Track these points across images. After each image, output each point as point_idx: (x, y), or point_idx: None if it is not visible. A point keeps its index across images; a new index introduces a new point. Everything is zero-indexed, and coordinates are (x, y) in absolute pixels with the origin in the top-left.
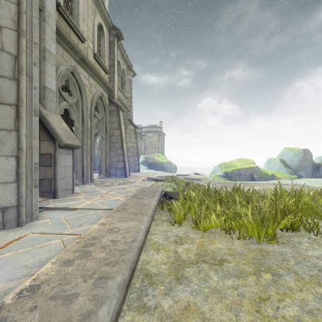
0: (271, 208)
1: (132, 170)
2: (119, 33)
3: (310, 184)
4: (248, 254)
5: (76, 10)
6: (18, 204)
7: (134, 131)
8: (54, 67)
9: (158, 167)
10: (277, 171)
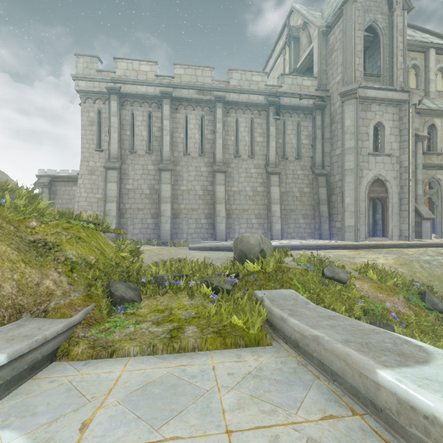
0: None
1: None
2: None
3: None
4: None
5: (435, 141)
6: (409, 236)
7: None
8: (421, 184)
9: None
10: None
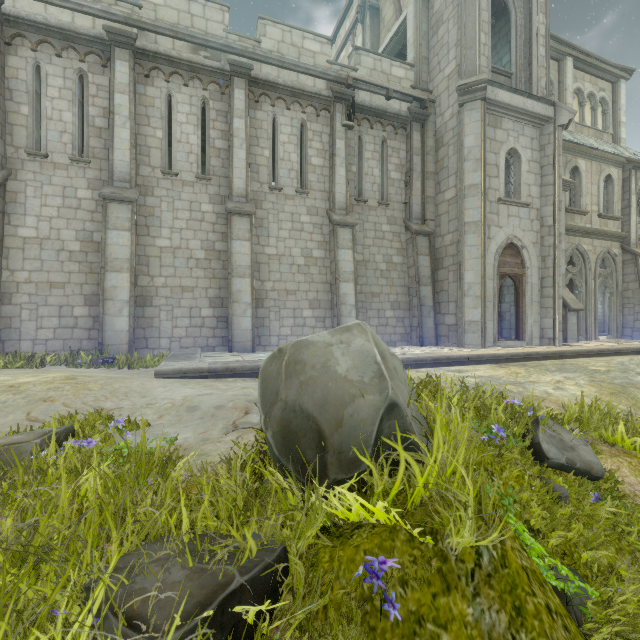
0: None
1: None
2: (638, 163)
3: None
4: None
5: (579, 193)
6: (554, 337)
7: None
8: (563, 257)
9: None
10: None
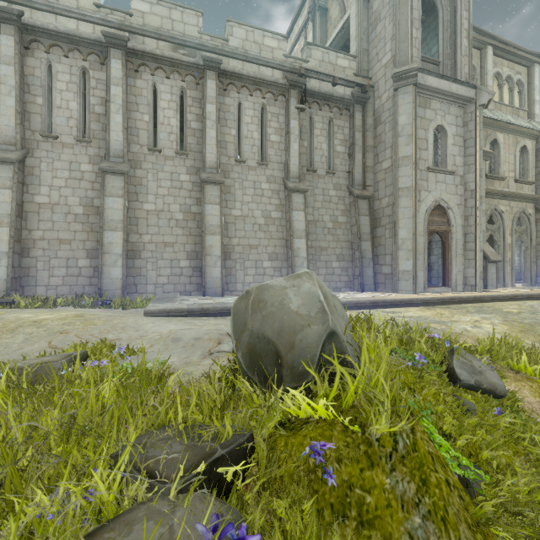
0: None
1: None
2: None
3: None
4: None
5: (497, 162)
6: (476, 284)
7: None
8: (484, 217)
9: None
10: None
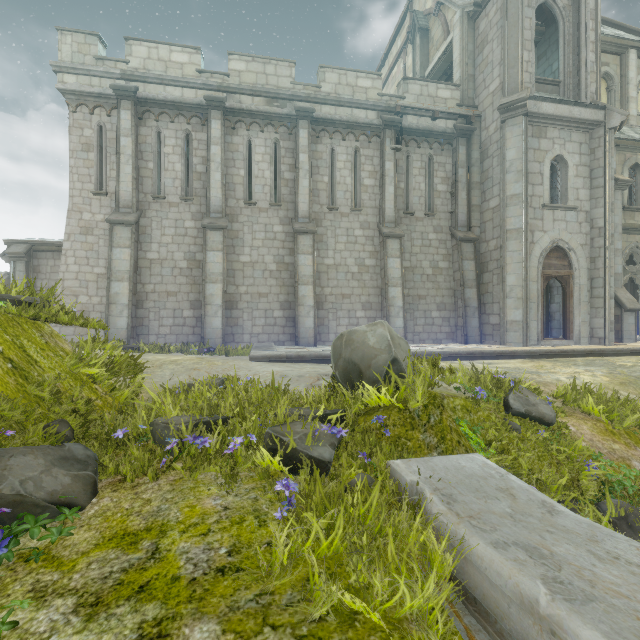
0: None
1: None
2: None
3: None
4: None
5: None
6: (605, 337)
7: None
8: (620, 257)
9: None
10: None
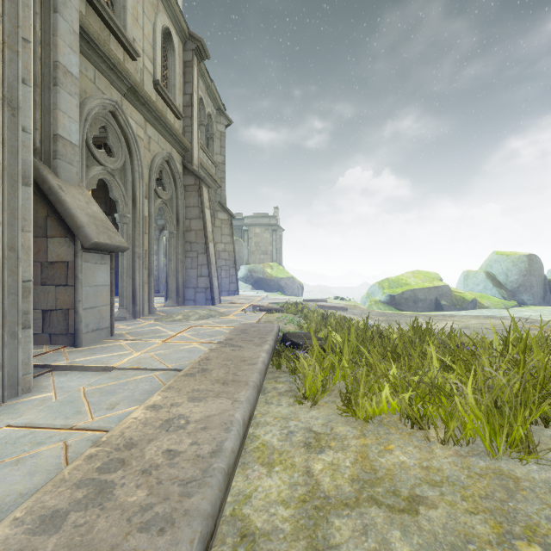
0: (519, 378)
1: (224, 292)
2: (202, 47)
3: (543, 317)
4: (471, 483)
5: (120, 0)
6: None
7: (228, 223)
8: (76, 100)
9: (271, 287)
10: (482, 294)
